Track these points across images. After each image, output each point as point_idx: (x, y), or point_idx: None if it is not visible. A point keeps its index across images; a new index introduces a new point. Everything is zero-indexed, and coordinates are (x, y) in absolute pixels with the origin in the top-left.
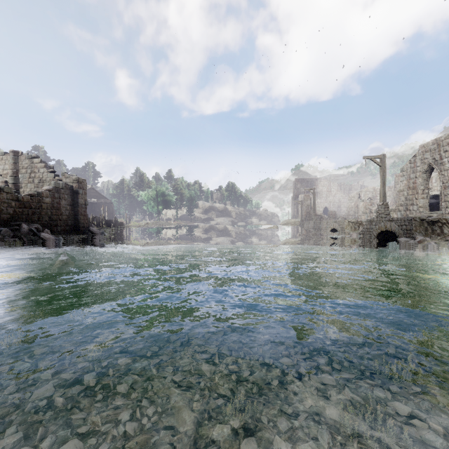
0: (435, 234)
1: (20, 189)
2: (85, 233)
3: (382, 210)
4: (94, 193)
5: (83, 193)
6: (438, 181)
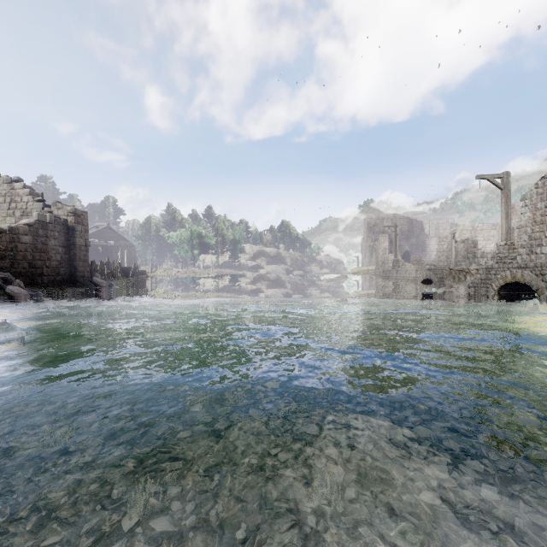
0: None
1: None
2: (86, 286)
3: (505, 252)
4: (111, 233)
5: (83, 231)
6: None
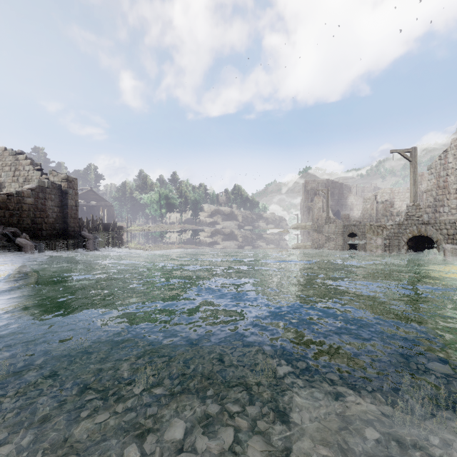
0: None
1: (3, 189)
2: (76, 238)
3: (413, 211)
4: (93, 195)
5: (74, 194)
6: None
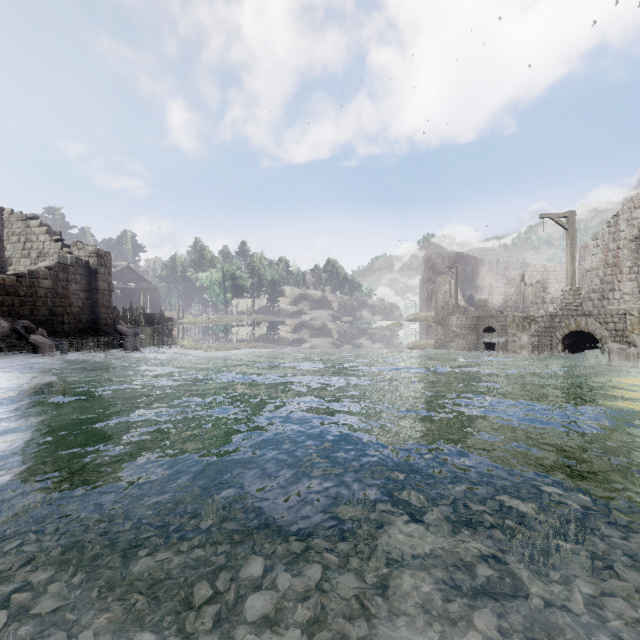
0: None
1: (9, 267)
2: (109, 335)
3: (570, 298)
4: (131, 274)
5: (106, 274)
6: None
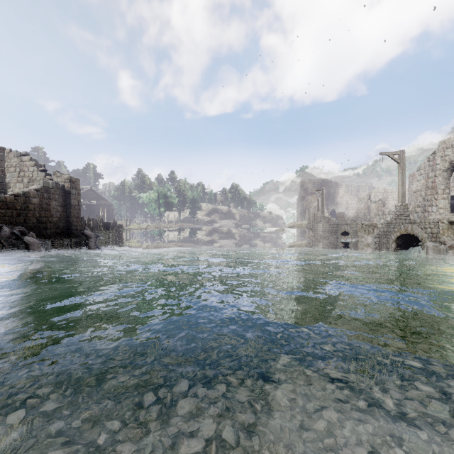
0: None
1: (8, 189)
2: (79, 237)
3: (401, 211)
4: (93, 194)
5: (76, 194)
6: None
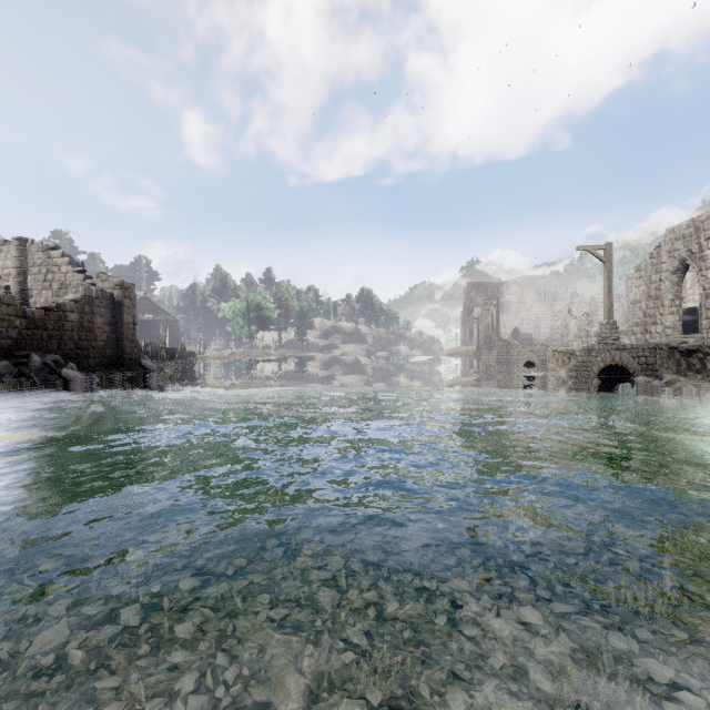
0: (692, 371)
1: (30, 299)
2: (134, 370)
3: (607, 332)
4: (148, 305)
5: (131, 306)
6: (694, 286)
